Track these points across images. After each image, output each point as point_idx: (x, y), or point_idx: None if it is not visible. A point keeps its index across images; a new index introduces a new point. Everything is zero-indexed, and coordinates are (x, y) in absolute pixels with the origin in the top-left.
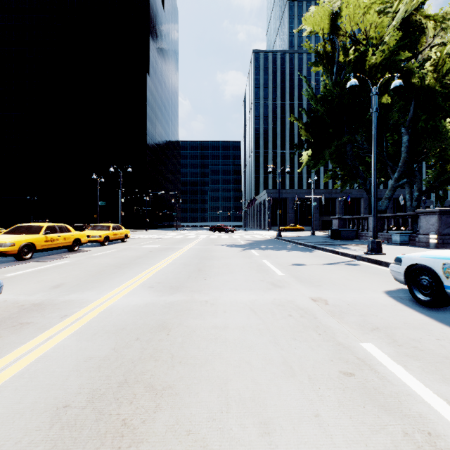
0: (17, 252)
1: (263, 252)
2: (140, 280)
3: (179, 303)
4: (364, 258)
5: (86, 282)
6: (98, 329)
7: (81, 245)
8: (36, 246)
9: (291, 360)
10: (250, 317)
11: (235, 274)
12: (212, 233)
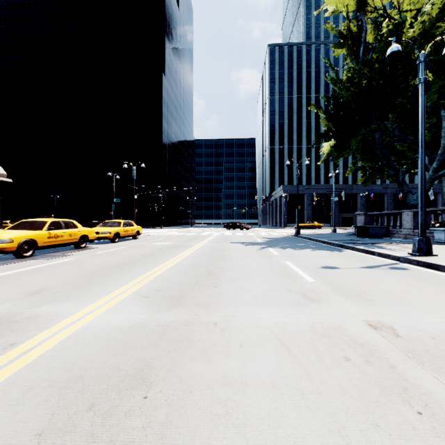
0: (16, 249)
1: (283, 251)
2: (135, 286)
3: (177, 326)
4: (412, 260)
5: (71, 287)
6: (40, 377)
7: (91, 242)
8: (38, 243)
9: None
10: (282, 360)
11: (253, 280)
12: (227, 230)
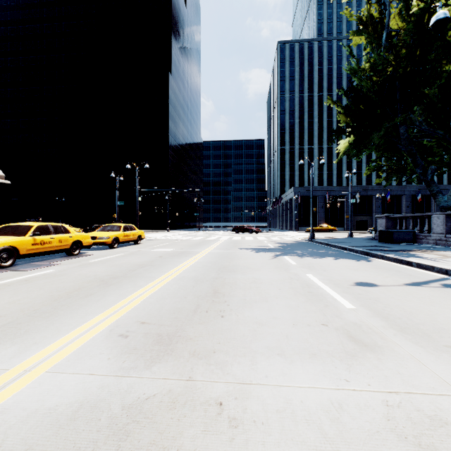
0: None
1: (301, 259)
2: (114, 316)
3: (154, 409)
4: None
5: (30, 316)
6: None
7: (88, 248)
8: (20, 250)
9: None
10: None
11: (271, 304)
12: (235, 234)
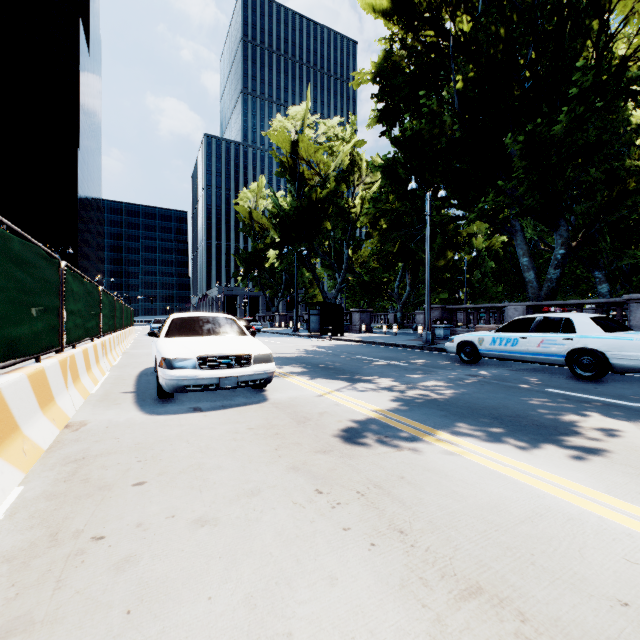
0: None
1: None
2: None
3: None
4: None
5: None
6: None
7: None
8: None
9: None
10: None
11: None
12: None
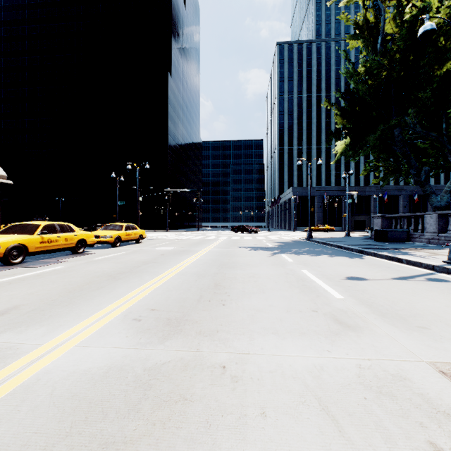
0: (4, 256)
1: (297, 257)
2: (126, 304)
3: (170, 370)
4: (450, 270)
5: (50, 304)
6: None
7: (91, 246)
8: (29, 248)
9: None
10: (332, 449)
11: (268, 295)
12: (234, 234)
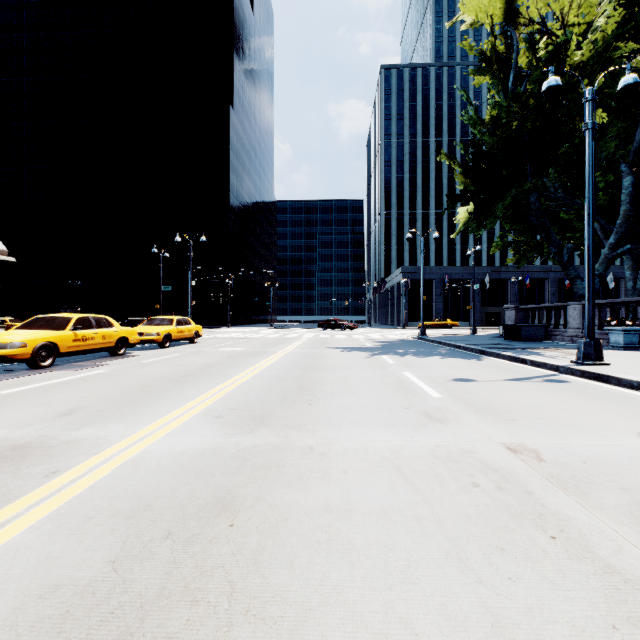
0: (31, 357)
1: (401, 358)
2: (202, 405)
3: (262, 450)
4: (574, 370)
5: (116, 406)
6: (100, 506)
7: (131, 347)
8: (60, 347)
9: (510, 619)
10: (396, 486)
11: (359, 396)
12: (322, 331)
